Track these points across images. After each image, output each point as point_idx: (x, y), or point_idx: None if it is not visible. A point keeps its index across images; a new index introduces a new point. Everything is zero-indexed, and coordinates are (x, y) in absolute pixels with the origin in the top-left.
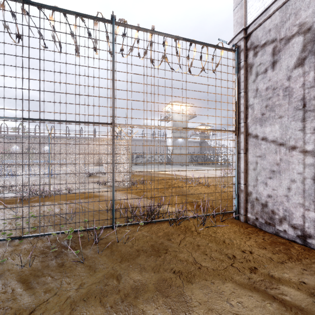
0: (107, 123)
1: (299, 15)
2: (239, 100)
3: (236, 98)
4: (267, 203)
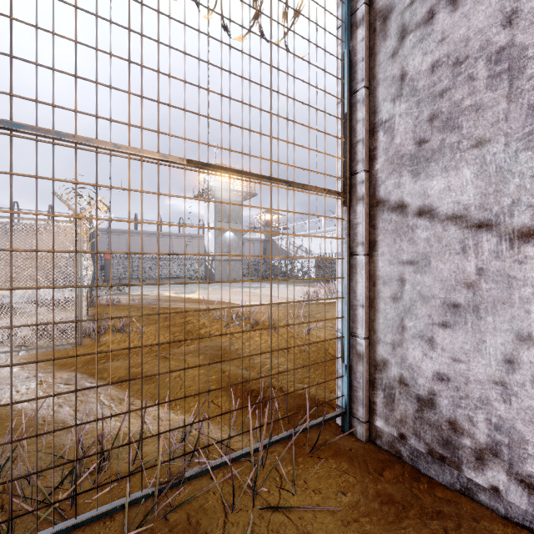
0: None
1: None
2: (353, 112)
3: (347, 105)
4: (435, 396)
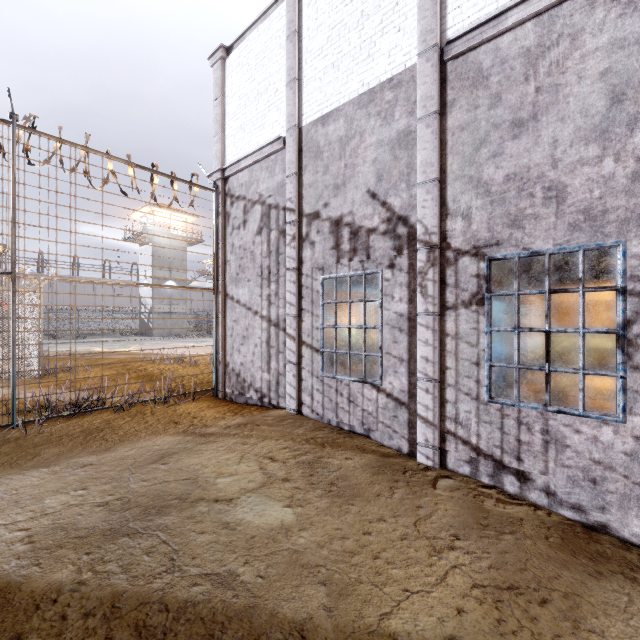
0: (2, 273)
1: (260, 185)
2: (218, 252)
3: (215, 249)
4: (240, 371)
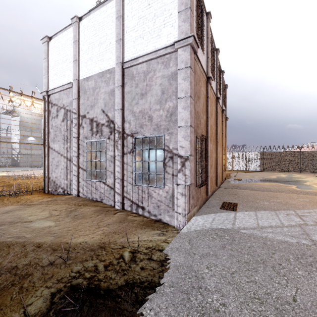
0: None
1: (63, 100)
2: (45, 128)
3: (44, 126)
4: (55, 180)
